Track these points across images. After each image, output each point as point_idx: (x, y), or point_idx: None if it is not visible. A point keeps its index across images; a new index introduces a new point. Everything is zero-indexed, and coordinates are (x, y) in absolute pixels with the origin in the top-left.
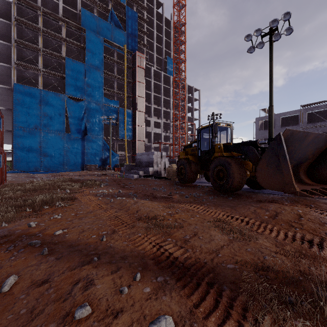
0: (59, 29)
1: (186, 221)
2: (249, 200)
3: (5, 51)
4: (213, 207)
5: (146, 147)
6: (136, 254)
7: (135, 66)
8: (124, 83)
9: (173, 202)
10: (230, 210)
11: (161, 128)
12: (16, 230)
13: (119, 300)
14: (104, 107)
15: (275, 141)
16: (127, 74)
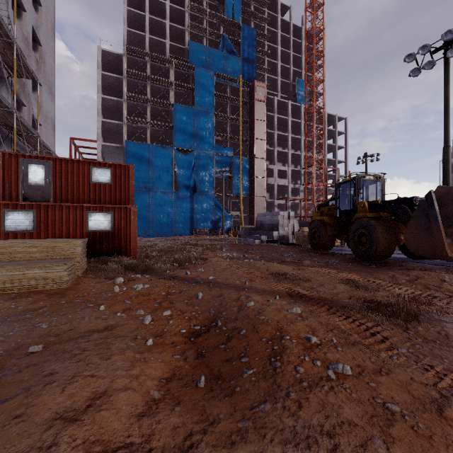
0: (167, 72)
1: (314, 278)
2: (396, 268)
3: (117, 107)
4: (348, 271)
5: (267, 205)
6: (273, 291)
7: (252, 100)
8: (240, 123)
9: (303, 266)
10: (365, 274)
11: (288, 178)
12: (179, 275)
13: (268, 303)
14: (216, 157)
15: (425, 200)
16: (242, 112)
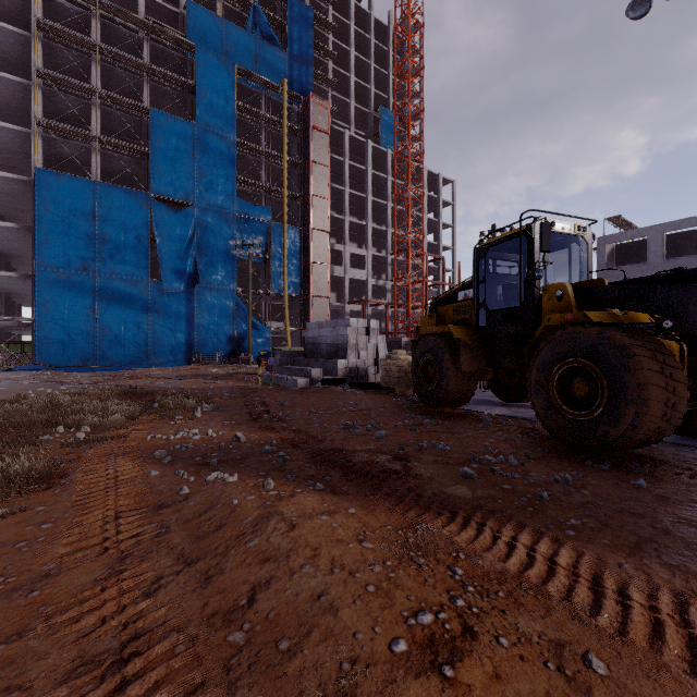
0: (138, 48)
1: None
2: None
3: (20, 99)
4: (621, 553)
5: (334, 313)
6: None
7: (307, 127)
8: (283, 165)
9: (421, 507)
10: None
11: (367, 269)
12: None
13: None
14: (239, 221)
15: None
16: (290, 148)
